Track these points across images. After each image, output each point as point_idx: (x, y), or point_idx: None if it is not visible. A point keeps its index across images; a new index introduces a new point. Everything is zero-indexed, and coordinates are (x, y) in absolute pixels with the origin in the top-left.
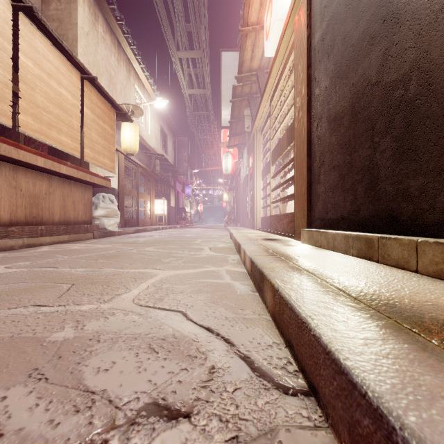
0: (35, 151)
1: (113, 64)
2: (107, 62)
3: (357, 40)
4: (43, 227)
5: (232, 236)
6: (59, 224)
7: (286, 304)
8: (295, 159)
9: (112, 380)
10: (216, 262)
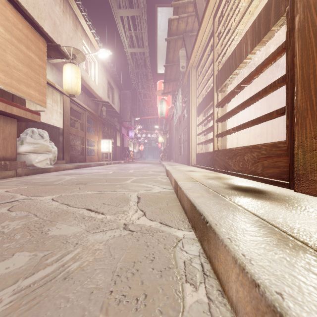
0: None
1: (58, 13)
2: (51, 9)
3: None
4: None
5: (170, 175)
6: None
7: None
8: (301, 33)
9: None
10: (133, 314)
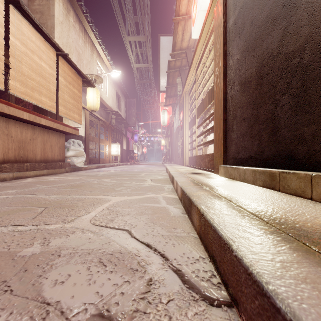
0: (21, 108)
1: (81, 45)
2: (77, 43)
3: (262, 22)
4: (28, 164)
5: (168, 170)
6: (40, 162)
7: (210, 226)
8: (214, 113)
9: (66, 292)
10: (156, 190)
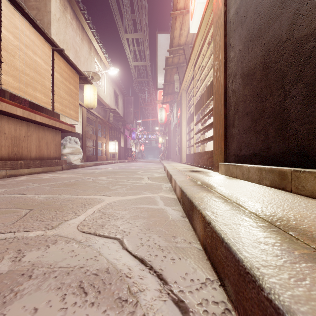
0: (15, 104)
1: (78, 42)
2: (74, 40)
3: (268, 7)
4: (22, 162)
5: (165, 168)
6: (35, 159)
7: (220, 241)
8: (214, 109)
9: None
10: (153, 189)
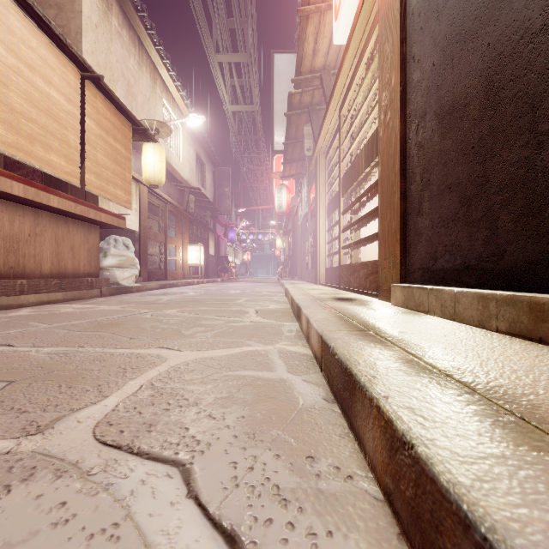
0: (8, 174)
1: (132, 68)
2: (125, 65)
3: None
4: (24, 282)
5: (288, 293)
6: (50, 277)
7: (456, 516)
8: (380, 182)
9: None
10: (264, 335)
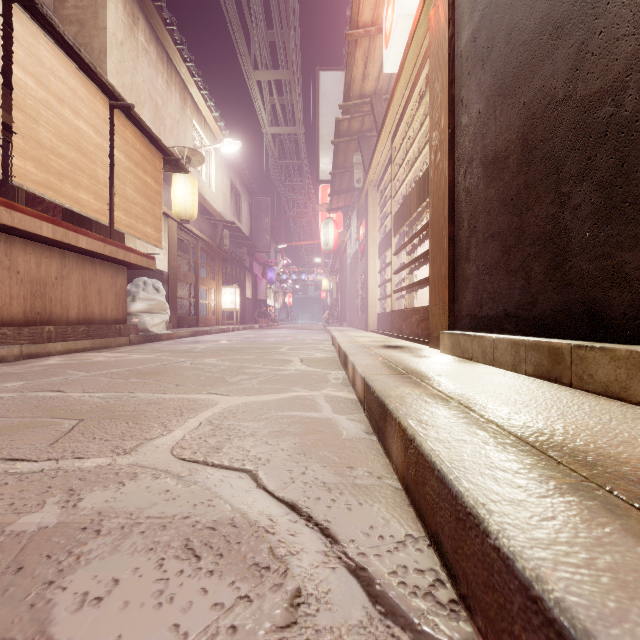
0: (38, 214)
1: (160, 88)
2: (152, 85)
3: (532, 34)
4: (52, 329)
5: (335, 341)
6: (77, 323)
7: (430, 468)
8: (431, 225)
9: (105, 624)
10: (310, 382)
